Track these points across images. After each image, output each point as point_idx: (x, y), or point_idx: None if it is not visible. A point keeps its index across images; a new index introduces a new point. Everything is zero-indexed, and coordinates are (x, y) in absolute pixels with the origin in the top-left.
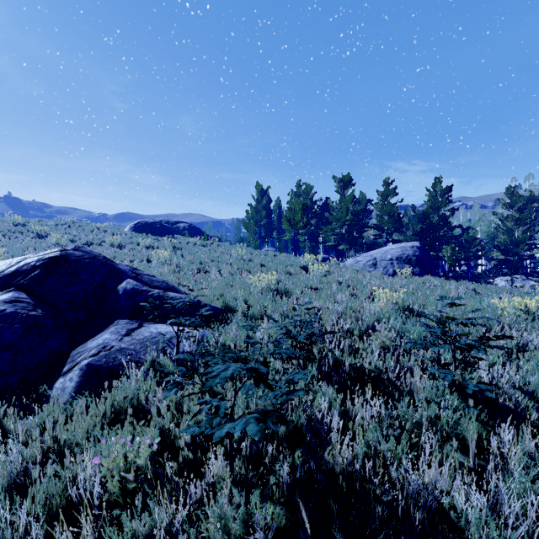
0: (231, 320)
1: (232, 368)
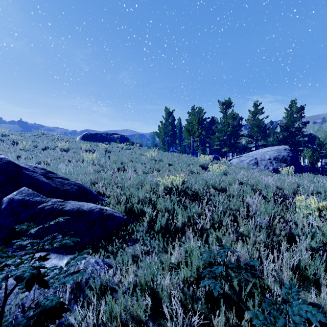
0: (136, 233)
1: None
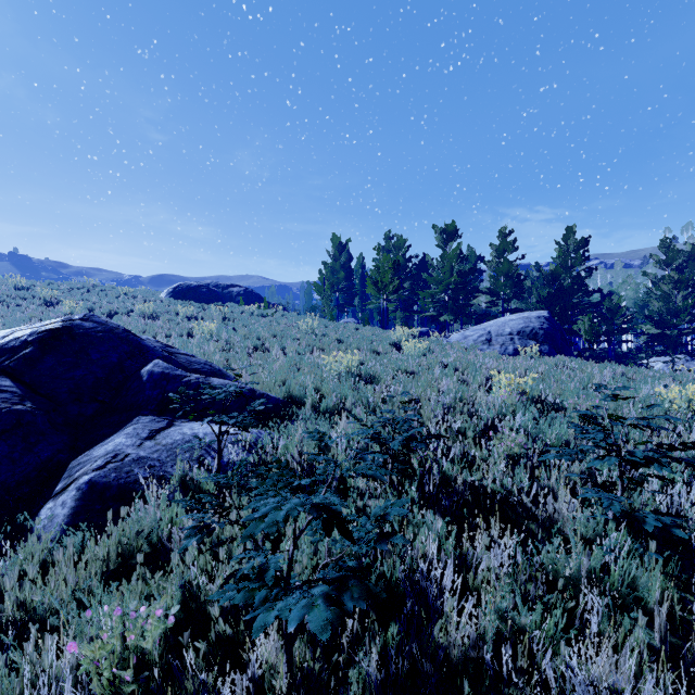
0: (296, 416)
1: (286, 506)
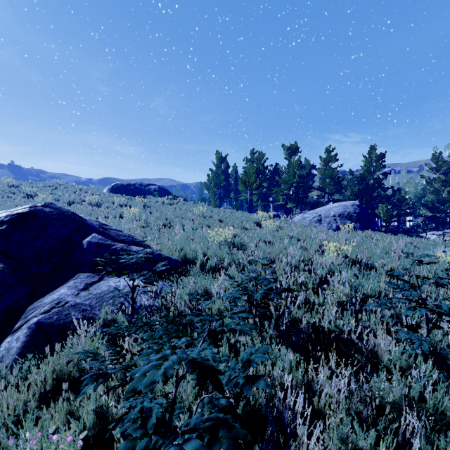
0: (190, 272)
1: (164, 365)
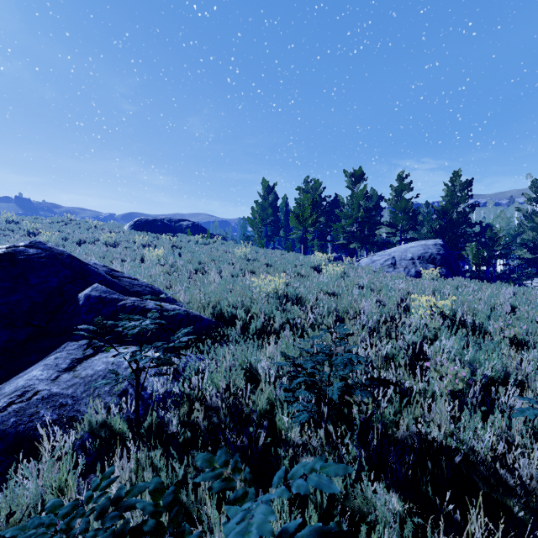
0: (227, 337)
1: None
